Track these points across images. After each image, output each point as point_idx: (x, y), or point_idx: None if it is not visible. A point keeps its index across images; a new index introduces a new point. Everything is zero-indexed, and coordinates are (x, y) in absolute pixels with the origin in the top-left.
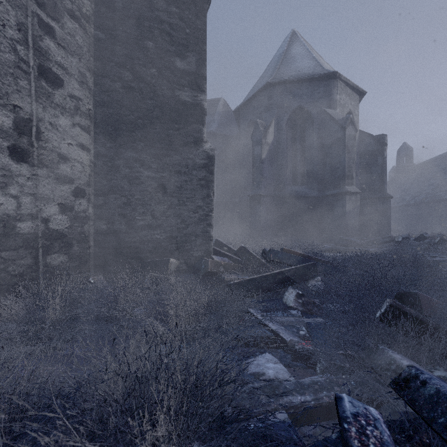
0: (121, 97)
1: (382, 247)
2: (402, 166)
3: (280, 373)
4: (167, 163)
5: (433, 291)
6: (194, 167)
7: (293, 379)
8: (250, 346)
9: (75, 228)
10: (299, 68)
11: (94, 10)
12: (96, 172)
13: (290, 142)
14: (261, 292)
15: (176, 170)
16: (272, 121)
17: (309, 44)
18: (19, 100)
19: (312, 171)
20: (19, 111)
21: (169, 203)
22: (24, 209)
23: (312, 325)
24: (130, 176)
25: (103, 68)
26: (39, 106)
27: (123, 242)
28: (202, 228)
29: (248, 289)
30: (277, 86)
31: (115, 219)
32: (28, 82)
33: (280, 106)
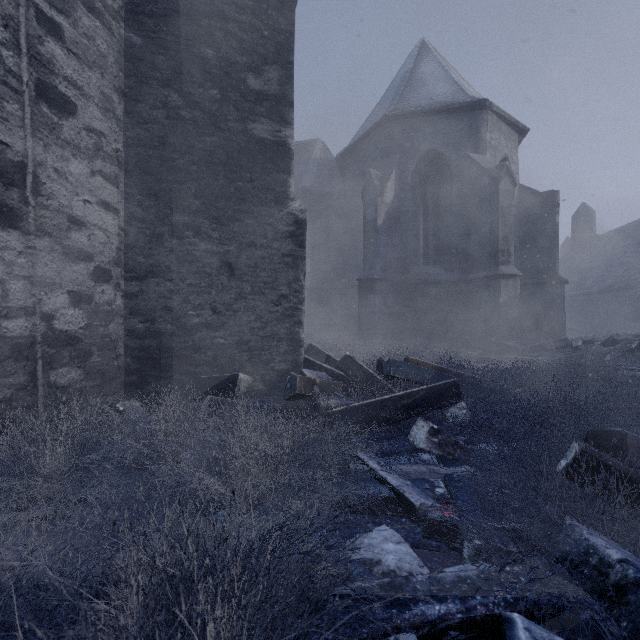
0: (165, 132)
1: (553, 355)
2: (580, 237)
3: (405, 560)
4: (235, 230)
5: (637, 424)
6: (275, 238)
7: (427, 573)
8: (358, 513)
9: (94, 328)
10: (431, 94)
11: (125, 2)
12: (127, 245)
13: (419, 203)
14: (376, 425)
15: (248, 242)
16: (392, 171)
17: (445, 60)
18: (5, 133)
19: (450, 244)
20: (5, 150)
21: (238, 291)
22: (13, 299)
23: (454, 478)
24: (180, 250)
25: (138, 88)
26: (38, 143)
27: (168, 349)
28: (287, 328)
29: (356, 421)
30: (399, 121)
31: (157, 315)
32: (21, 106)
33: (403, 150)
